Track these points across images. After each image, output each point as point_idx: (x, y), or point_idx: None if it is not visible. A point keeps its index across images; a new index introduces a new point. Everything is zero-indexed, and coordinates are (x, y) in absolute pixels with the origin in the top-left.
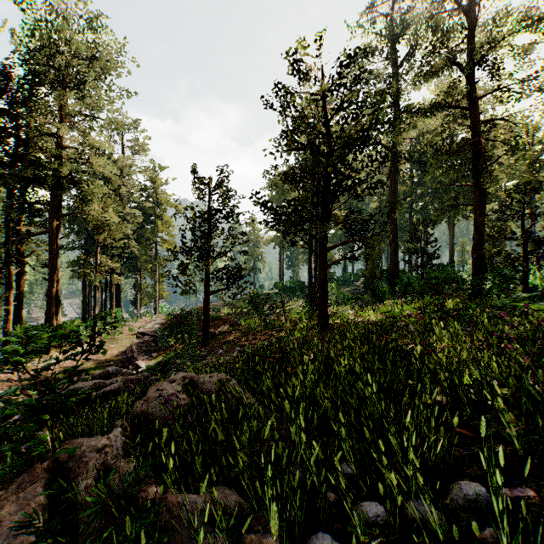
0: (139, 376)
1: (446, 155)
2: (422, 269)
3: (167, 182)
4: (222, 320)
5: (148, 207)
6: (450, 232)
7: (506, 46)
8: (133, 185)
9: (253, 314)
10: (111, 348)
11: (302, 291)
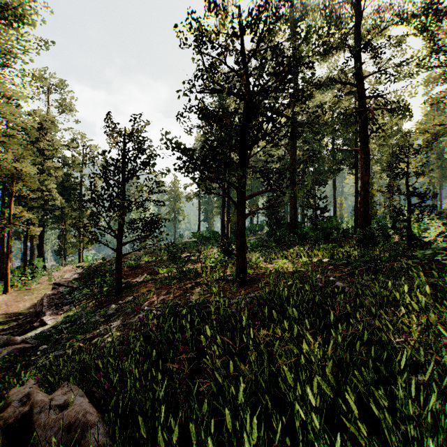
0: (30, 344)
1: (339, 123)
2: (316, 221)
3: (91, 140)
4: (142, 268)
5: (72, 162)
6: (334, 191)
7: (385, 35)
8: (55, 140)
9: (170, 263)
10: (25, 299)
11: (216, 240)
